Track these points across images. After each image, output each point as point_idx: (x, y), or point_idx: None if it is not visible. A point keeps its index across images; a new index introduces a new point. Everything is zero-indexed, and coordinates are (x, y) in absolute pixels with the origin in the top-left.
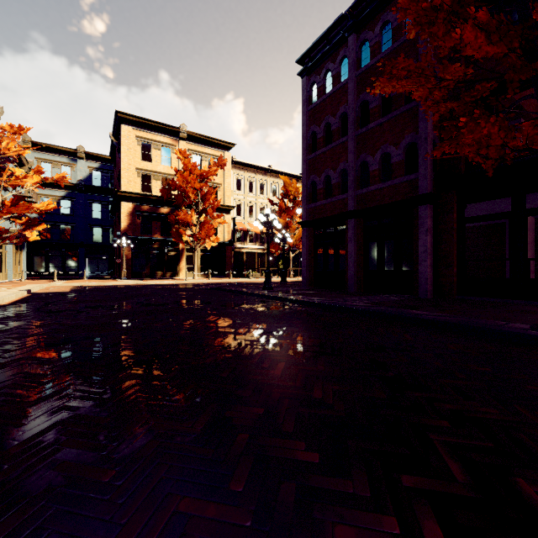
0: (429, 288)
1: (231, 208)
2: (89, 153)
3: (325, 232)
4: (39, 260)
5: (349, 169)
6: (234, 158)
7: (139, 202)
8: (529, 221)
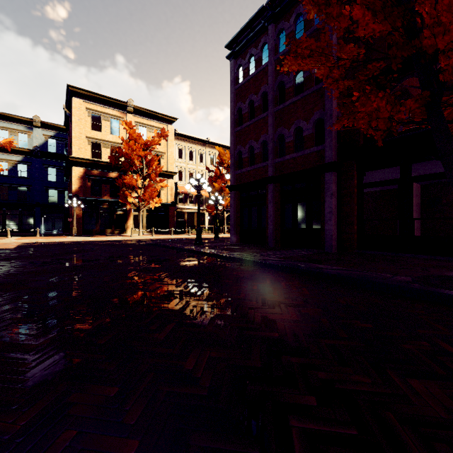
0: (333, 244)
1: (174, 174)
2: (45, 122)
3: (249, 195)
4: None
5: (268, 140)
6: (177, 130)
7: (89, 167)
8: (415, 187)
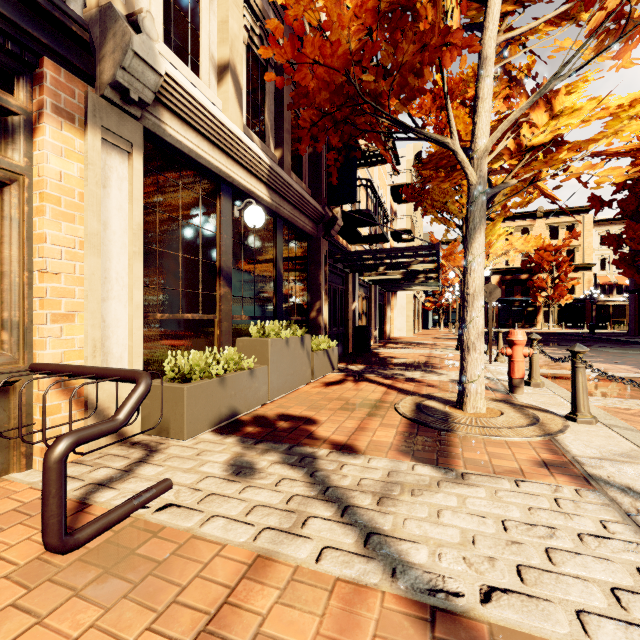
0: None
1: (592, 265)
2: None
3: None
4: (435, 315)
5: None
6: (596, 218)
7: (503, 273)
8: None
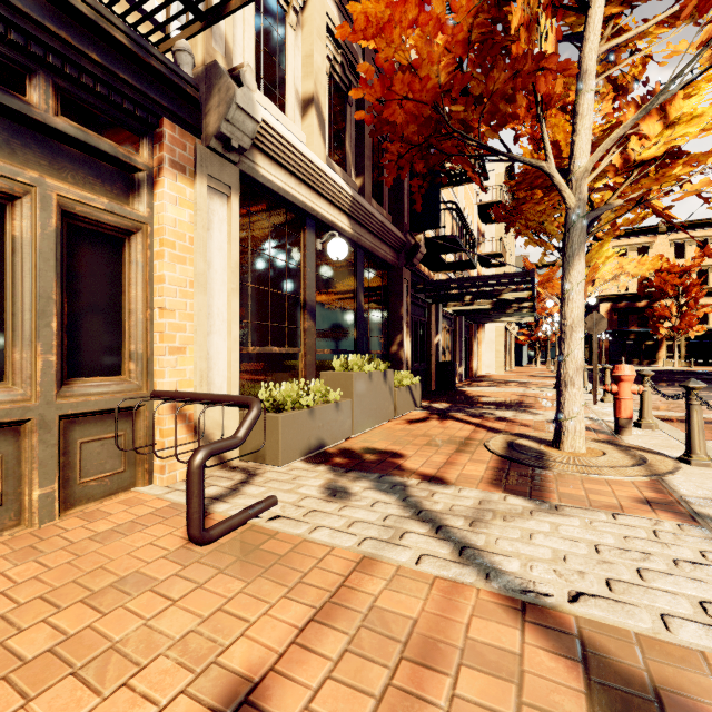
0: None
1: None
2: None
3: None
4: (530, 350)
5: None
6: None
7: (615, 301)
8: None
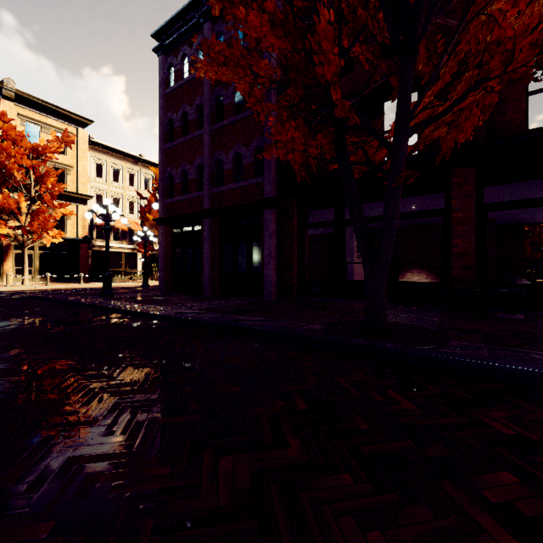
0: (273, 291)
1: (87, 198)
2: None
3: (183, 231)
4: None
5: (204, 165)
6: (92, 138)
7: None
8: None
